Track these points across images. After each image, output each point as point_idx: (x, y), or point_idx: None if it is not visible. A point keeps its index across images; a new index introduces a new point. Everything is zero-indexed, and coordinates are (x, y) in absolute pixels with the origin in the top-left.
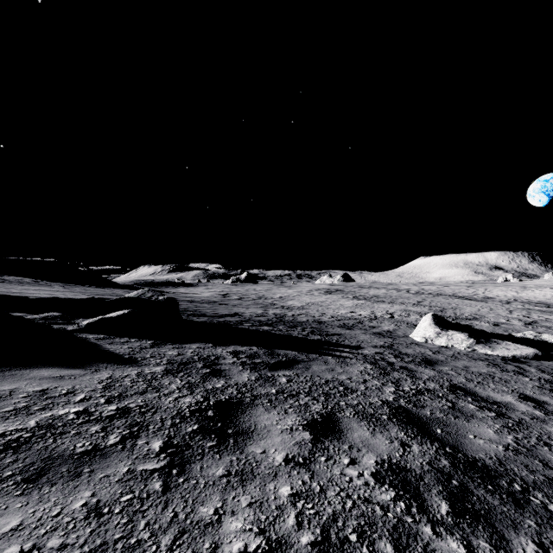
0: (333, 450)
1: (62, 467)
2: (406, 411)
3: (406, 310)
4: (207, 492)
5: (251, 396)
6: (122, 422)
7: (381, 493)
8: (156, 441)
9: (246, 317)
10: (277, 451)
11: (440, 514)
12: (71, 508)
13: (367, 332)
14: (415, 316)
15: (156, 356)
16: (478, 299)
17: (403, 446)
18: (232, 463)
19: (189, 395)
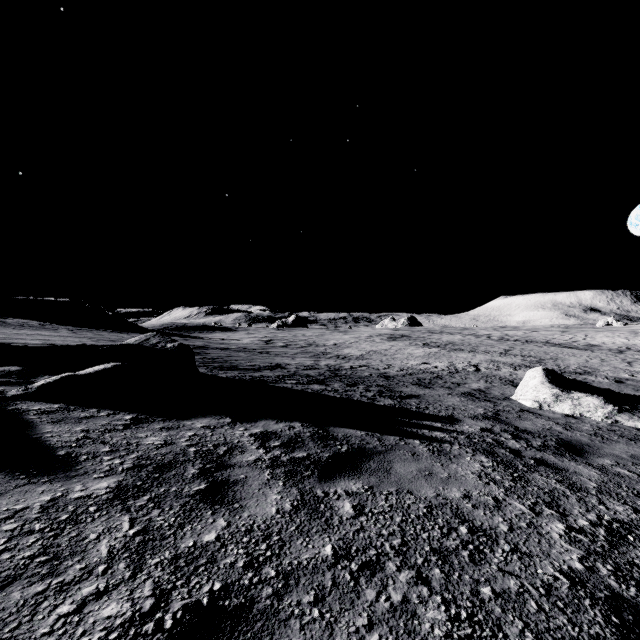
0: None
1: None
2: None
3: (493, 361)
4: None
5: (277, 575)
6: None
7: None
8: None
9: (291, 370)
10: None
11: None
12: None
13: (453, 392)
14: (507, 369)
15: (120, 449)
16: (580, 347)
17: None
18: None
19: (124, 584)
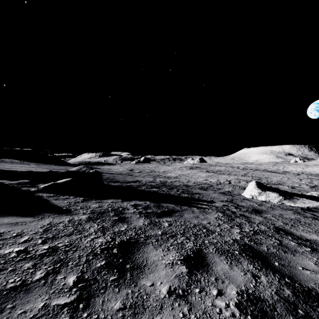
0: (204, 282)
1: None
2: (250, 247)
3: (238, 179)
4: None
5: (144, 236)
6: (49, 260)
7: None
8: (72, 276)
9: (143, 183)
10: (162, 284)
11: None
12: None
13: (216, 192)
14: (243, 182)
15: (84, 208)
16: (280, 172)
17: (254, 277)
18: (128, 296)
19: (102, 236)
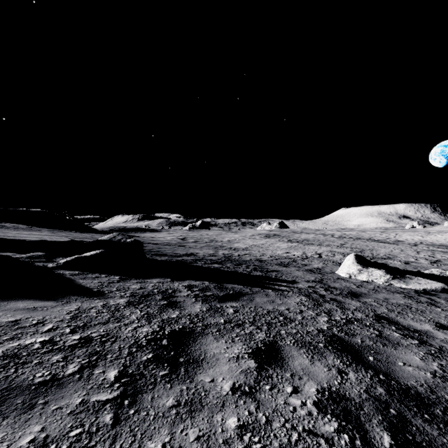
0: (277, 378)
1: (17, 399)
2: (340, 339)
3: (332, 251)
4: (156, 424)
5: (202, 325)
6: (82, 352)
7: (324, 424)
8: (112, 371)
9: (200, 256)
10: (225, 380)
11: (383, 447)
12: (17, 445)
13: (300, 269)
14: (339, 256)
15: (121, 289)
16: (390, 242)
17: (340, 373)
18: (182, 393)
19: (147, 325)
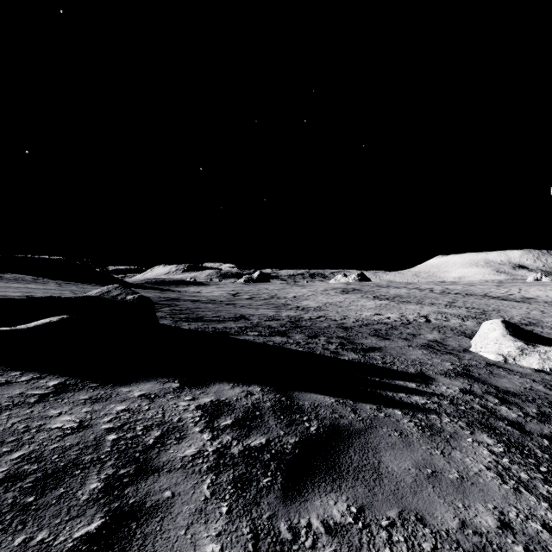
0: None
1: None
2: None
3: (441, 312)
4: None
5: None
6: None
7: None
8: None
9: (254, 321)
10: None
11: None
12: None
13: (412, 343)
14: (455, 320)
15: (6, 441)
16: (517, 299)
17: None
18: None
19: None
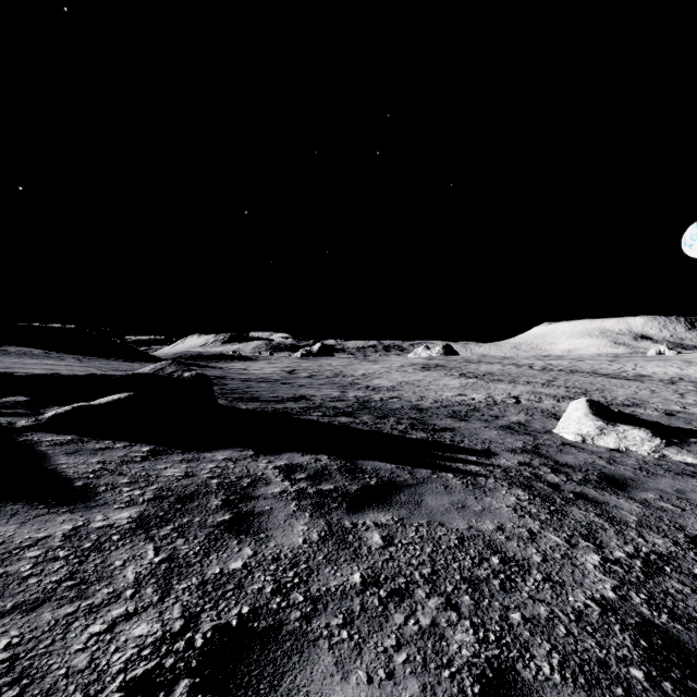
0: None
1: None
2: (671, 643)
3: (535, 392)
4: None
5: (305, 600)
6: None
7: None
8: None
9: (316, 402)
10: None
11: None
12: None
13: (491, 425)
14: (549, 401)
15: (140, 481)
16: (629, 377)
17: None
18: None
19: (153, 606)
